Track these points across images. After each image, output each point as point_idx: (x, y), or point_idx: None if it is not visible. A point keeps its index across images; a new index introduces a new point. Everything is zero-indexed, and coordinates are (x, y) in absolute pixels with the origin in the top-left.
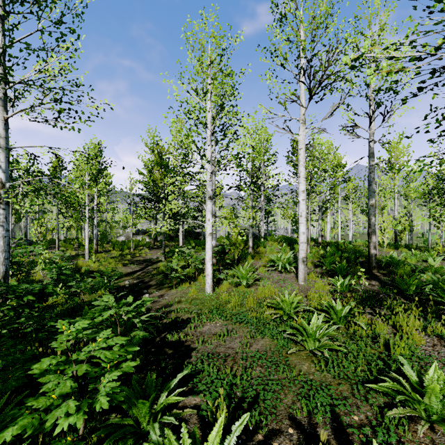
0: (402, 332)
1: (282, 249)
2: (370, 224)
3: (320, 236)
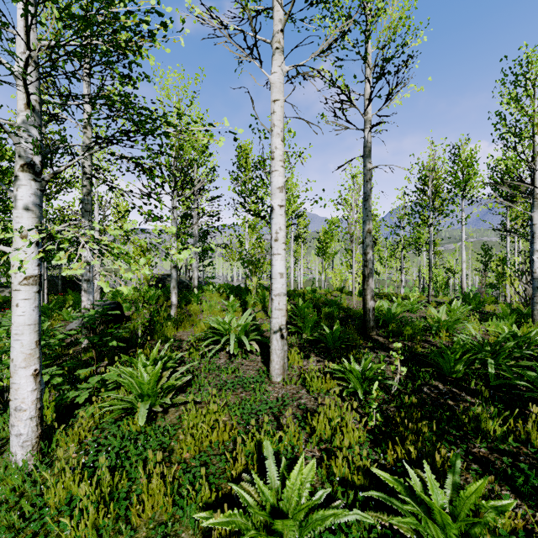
0: None
1: (229, 306)
2: (366, 262)
3: None
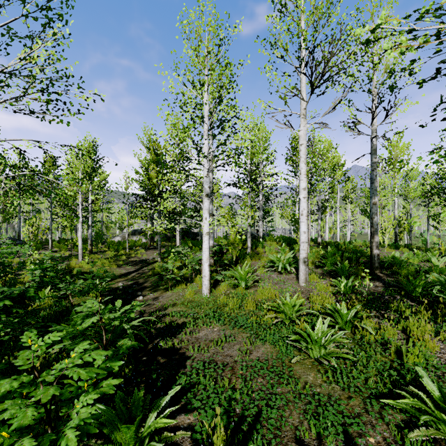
0: (413, 338)
1: (281, 250)
2: (372, 224)
3: (319, 236)
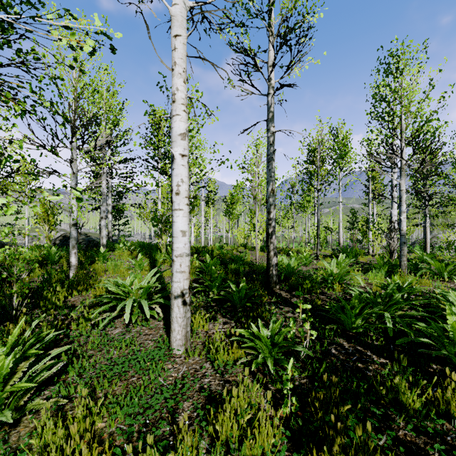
0: None
1: (136, 265)
2: (270, 220)
3: None
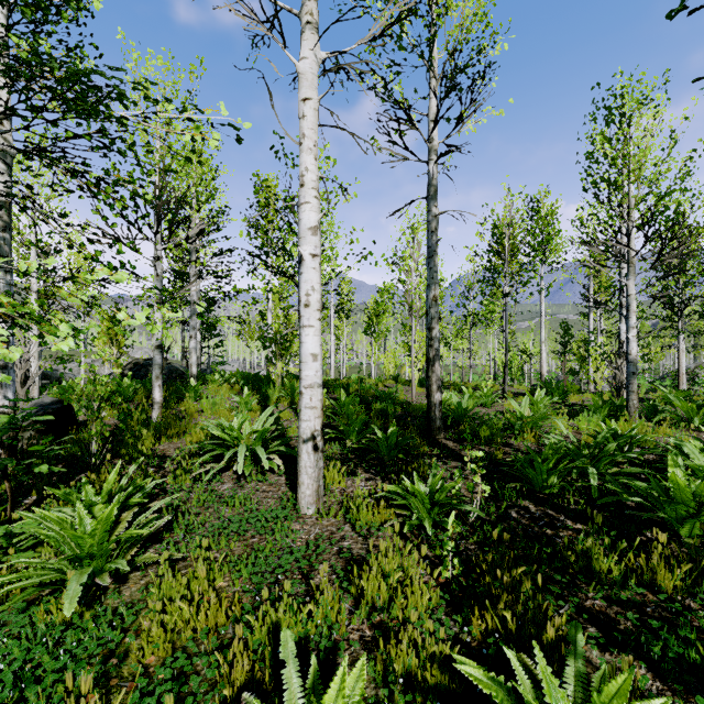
0: None
1: (242, 403)
2: (431, 340)
3: None
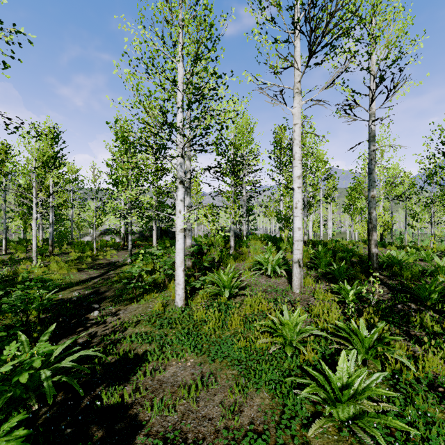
0: None
1: (268, 249)
2: (370, 219)
3: (305, 234)
